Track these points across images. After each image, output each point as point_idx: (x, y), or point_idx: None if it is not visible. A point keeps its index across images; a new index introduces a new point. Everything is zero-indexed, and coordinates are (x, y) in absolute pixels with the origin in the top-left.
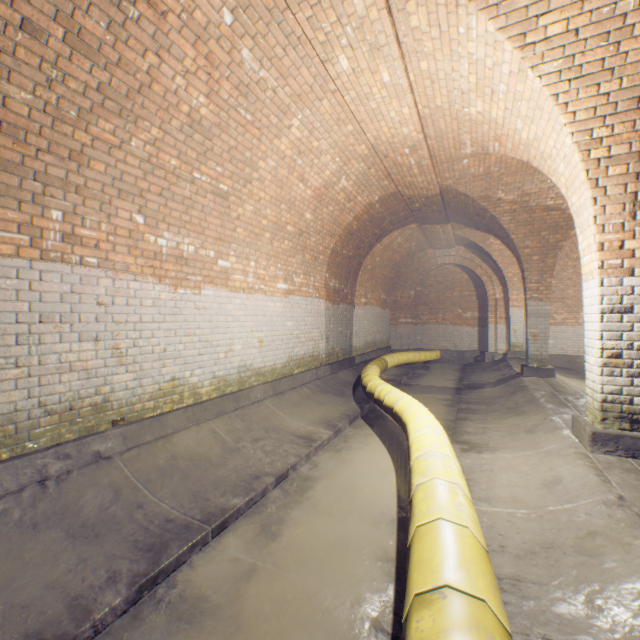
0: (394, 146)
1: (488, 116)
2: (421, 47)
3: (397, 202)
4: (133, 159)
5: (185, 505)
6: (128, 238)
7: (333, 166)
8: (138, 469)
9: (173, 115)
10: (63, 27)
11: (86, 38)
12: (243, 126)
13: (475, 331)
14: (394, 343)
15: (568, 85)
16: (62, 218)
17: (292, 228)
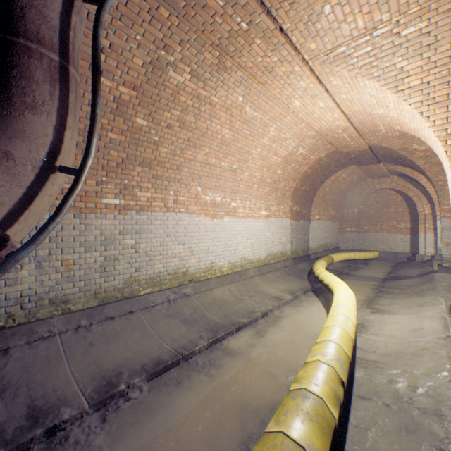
0: (331, 130)
1: (388, 115)
2: (340, 90)
3: (338, 155)
4: (198, 163)
5: (222, 318)
6: (195, 198)
7: (293, 144)
8: (201, 302)
9: (214, 141)
10: (179, 122)
11: (186, 123)
12: (245, 137)
13: (407, 238)
14: (341, 245)
15: (428, 107)
16: (173, 194)
17: (269, 180)
